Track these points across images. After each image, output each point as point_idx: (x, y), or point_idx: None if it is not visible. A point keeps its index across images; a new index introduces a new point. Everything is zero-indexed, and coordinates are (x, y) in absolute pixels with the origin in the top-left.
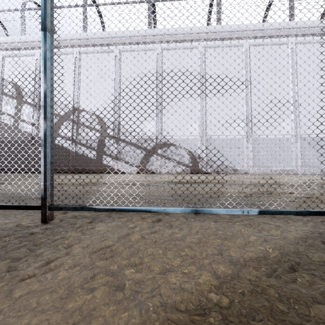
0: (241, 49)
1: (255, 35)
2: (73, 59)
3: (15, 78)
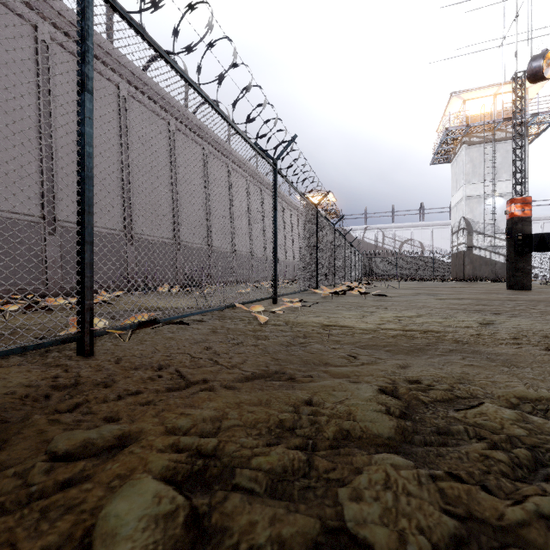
0: (539, 224)
1: (546, 219)
2: (448, 230)
3: (419, 239)
